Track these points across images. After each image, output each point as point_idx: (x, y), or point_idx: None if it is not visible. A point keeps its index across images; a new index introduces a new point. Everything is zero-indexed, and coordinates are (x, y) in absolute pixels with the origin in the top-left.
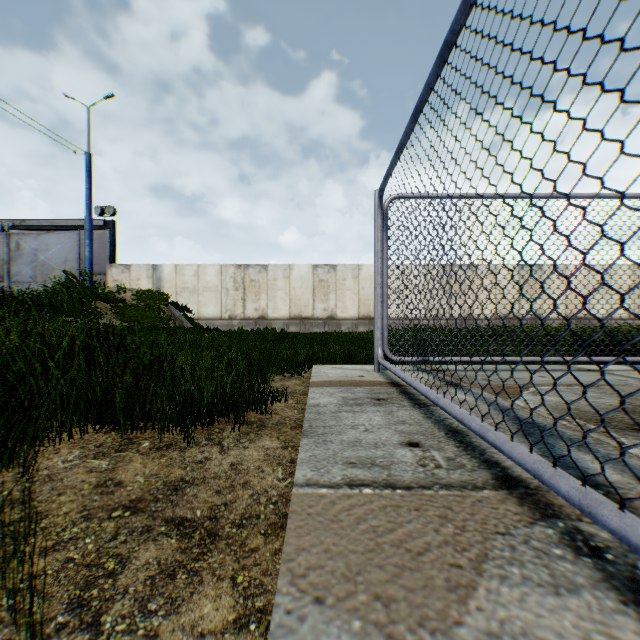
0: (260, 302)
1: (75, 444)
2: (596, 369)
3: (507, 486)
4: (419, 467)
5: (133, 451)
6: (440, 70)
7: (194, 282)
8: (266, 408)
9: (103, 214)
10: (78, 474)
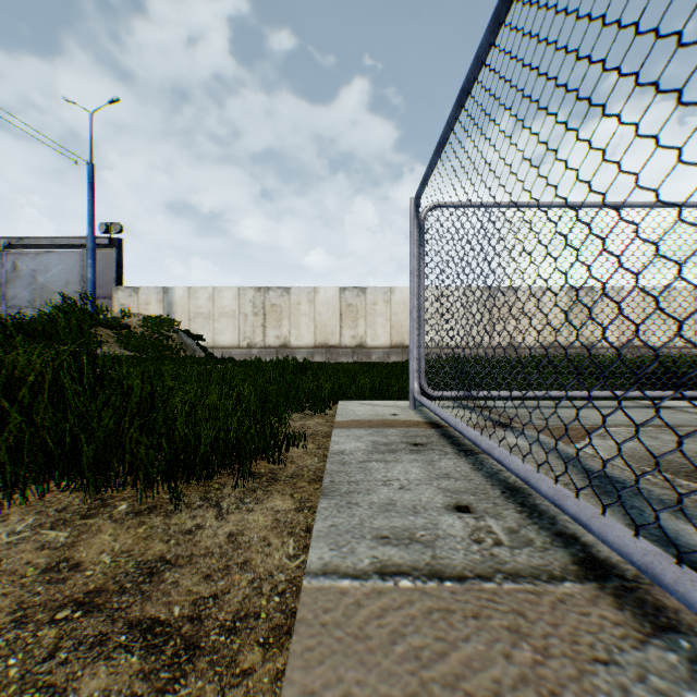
0: (282, 329)
1: (31, 508)
2: (666, 406)
3: (595, 575)
4: (473, 544)
5: (104, 517)
6: (494, 37)
7: (209, 307)
8: (279, 456)
9: (109, 232)
10: (24, 552)
